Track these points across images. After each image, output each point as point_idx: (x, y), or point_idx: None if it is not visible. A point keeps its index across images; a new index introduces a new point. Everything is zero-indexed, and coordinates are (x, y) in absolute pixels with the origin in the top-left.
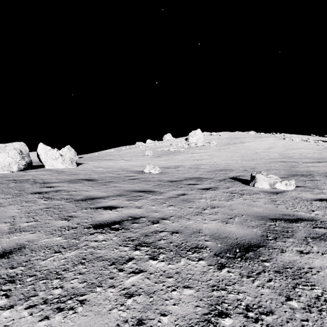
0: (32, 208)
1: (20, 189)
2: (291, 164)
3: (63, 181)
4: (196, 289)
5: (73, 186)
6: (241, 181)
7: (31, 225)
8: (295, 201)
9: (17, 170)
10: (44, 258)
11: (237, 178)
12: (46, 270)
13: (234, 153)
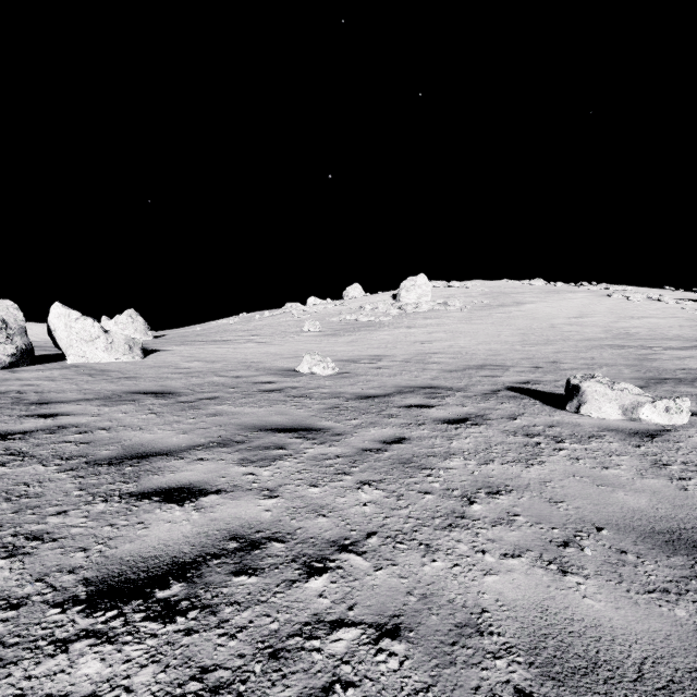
0: None
1: None
2: (638, 352)
3: (91, 398)
4: None
5: (109, 412)
6: (538, 397)
7: None
8: None
9: None
10: None
11: (526, 389)
12: None
13: (502, 326)
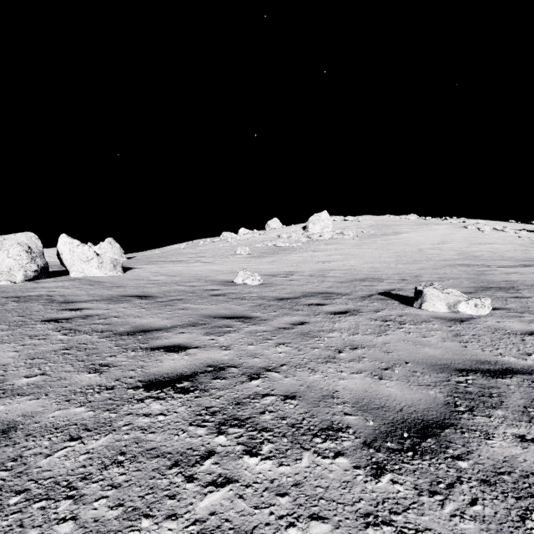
0: (40, 349)
1: (24, 314)
2: (479, 269)
3: (99, 299)
4: (334, 522)
5: (114, 307)
6: (398, 299)
7: (34, 382)
8: (495, 335)
9: (23, 279)
10: (48, 453)
11: (391, 294)
12: (49, 479)
13: (383, 250)
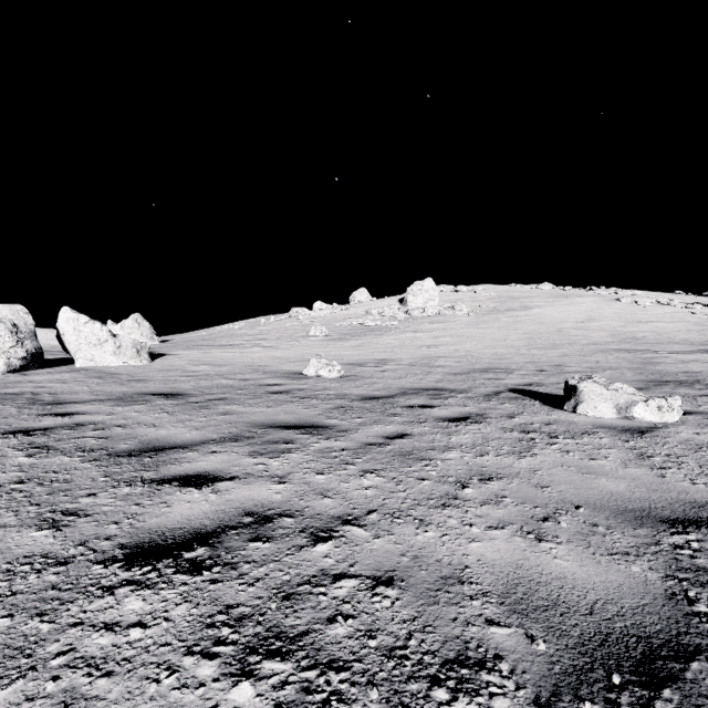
0: None
1: None
2: (643, 356)
3: (104, 399)
4: None
5: (123, 411)
6: (539, 398)
7: None
8: (701, 455)
9: (5, 370)
10: None
11: (528, 390)
12: None
13: (509, 330)
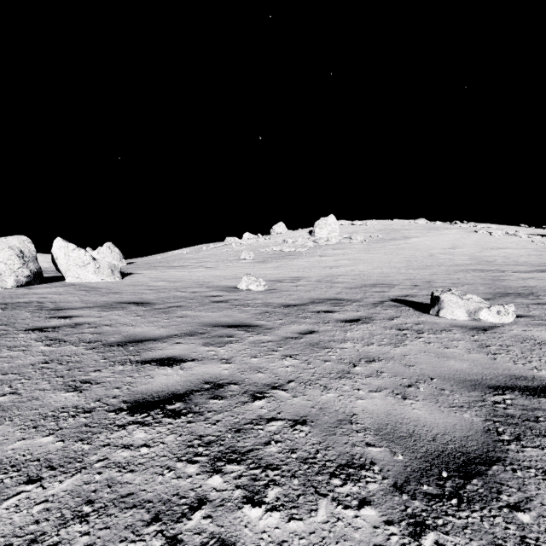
0: (16, 362)
1: (8, 322)
2: (493, 274)
3: (92, 306)
4: None
5: (107, 315)
6: (412, 306)
7: (1, 403)
8: (524, 345)
9: (14, 285)
10: None
11: (405, 300)
12: None
13: (392, 255)
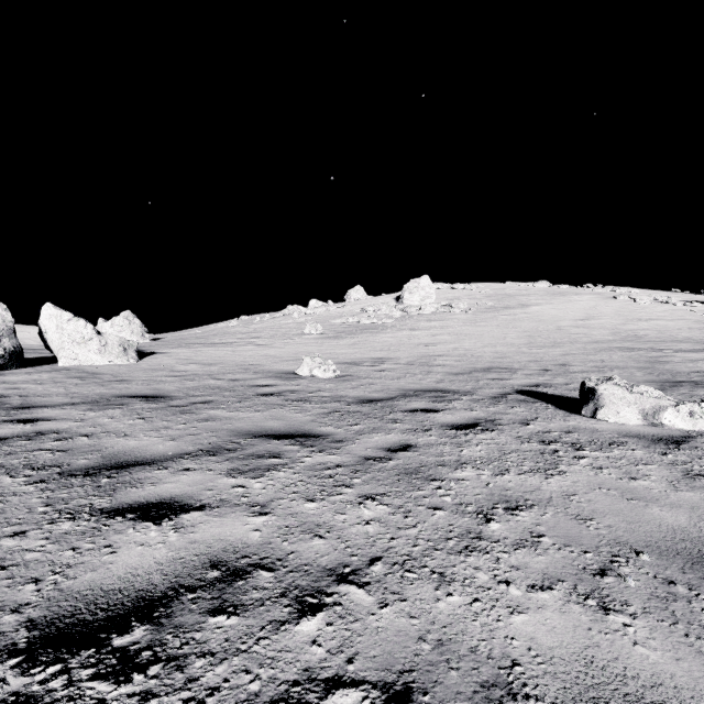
0: None
1: None
2: (649, 354)
3: (78, 402)
4: None
5: (94, 417)
6: (550, 401)
7: None
8: None
9: None
10: None
11: (536, 392)
12: None
13: (508, 328)
